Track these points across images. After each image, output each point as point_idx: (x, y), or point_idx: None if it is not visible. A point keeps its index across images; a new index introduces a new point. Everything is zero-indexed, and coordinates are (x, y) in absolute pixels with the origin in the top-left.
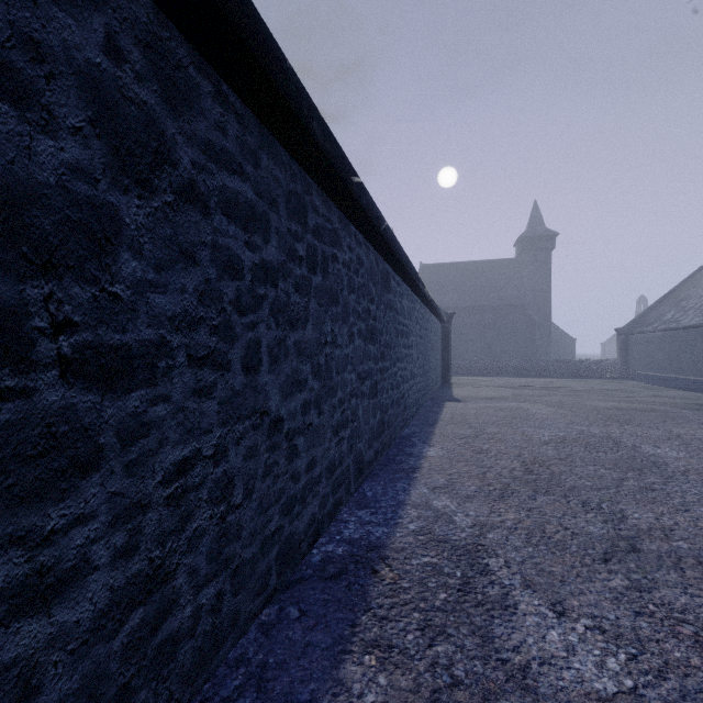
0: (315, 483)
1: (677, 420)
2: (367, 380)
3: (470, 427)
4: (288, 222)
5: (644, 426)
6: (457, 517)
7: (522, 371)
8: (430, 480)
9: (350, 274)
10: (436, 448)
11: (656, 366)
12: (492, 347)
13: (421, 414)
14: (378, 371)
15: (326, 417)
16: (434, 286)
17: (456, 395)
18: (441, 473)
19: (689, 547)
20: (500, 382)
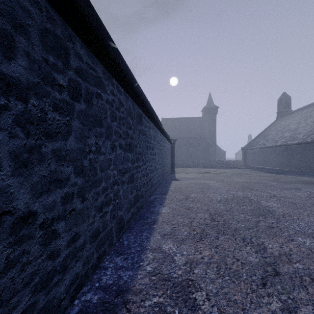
0: (79, 251)
1: (271, 187)
2: (126, 173)
3: (183, 194)
4: (44, 53)
5: (259, 191)
6: (176, 257)
7: (205, 165)
8: (162, 229)
9: (113, 109)
10: (166, 207)
11: (256, 163)
12: (192, 155)
13: (160, 188)
14: (134, 168)
15: (90, 202)
16: (168, 127)
17: (177, 177)
18: (168, 224)
19: (303, 267)
20: (196, 171)
